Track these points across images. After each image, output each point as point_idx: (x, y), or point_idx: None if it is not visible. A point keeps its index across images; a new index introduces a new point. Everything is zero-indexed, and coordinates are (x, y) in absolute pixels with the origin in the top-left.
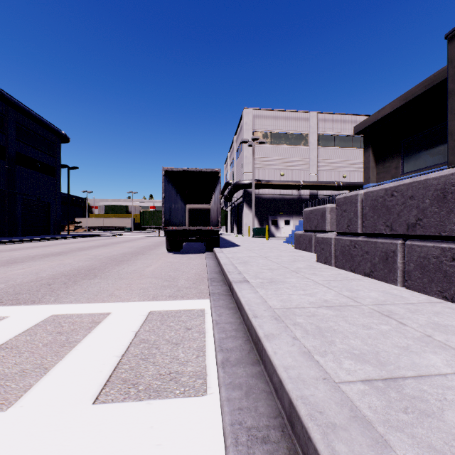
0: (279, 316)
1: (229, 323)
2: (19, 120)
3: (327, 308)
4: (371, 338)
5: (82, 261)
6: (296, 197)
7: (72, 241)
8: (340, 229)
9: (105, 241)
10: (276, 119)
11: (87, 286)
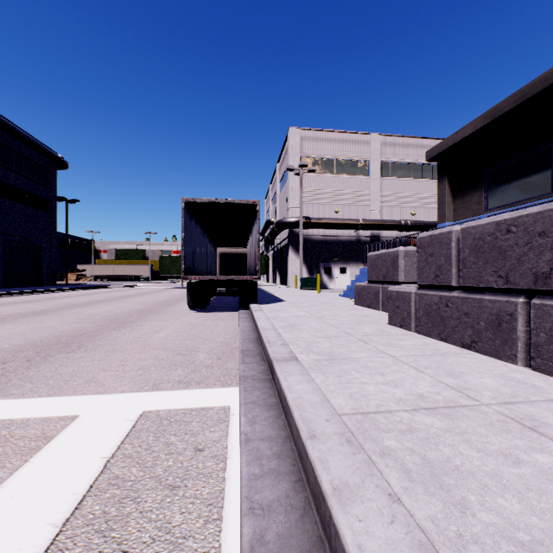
0: (353, 433)
1: (268, 438)
2: (0, 139)
3: (428, 413)
4: (533, 491)
5: (69, 323)
6: (354, 240)
7: (68, 294)
8: (423, 280)
9: (112, 294)
10: (330, 142)
11: (60, 365)
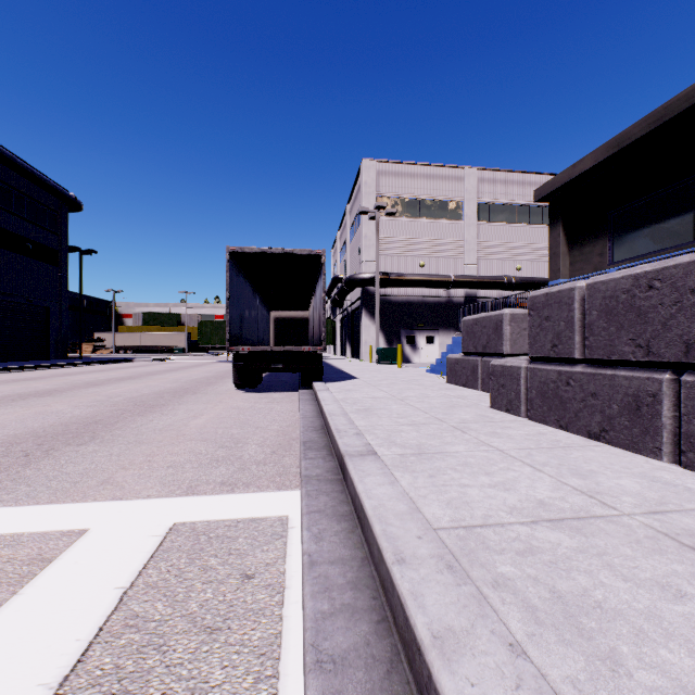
0: (455, 555)
1: (340, 561)
2: None
3: (553, 527)
4: None
5: (82, 406)
6: (444, 301)
7: (82, 370)
8: (537, 351)
9: (137, 370)
10: (413, 178)
11: (67, 462)
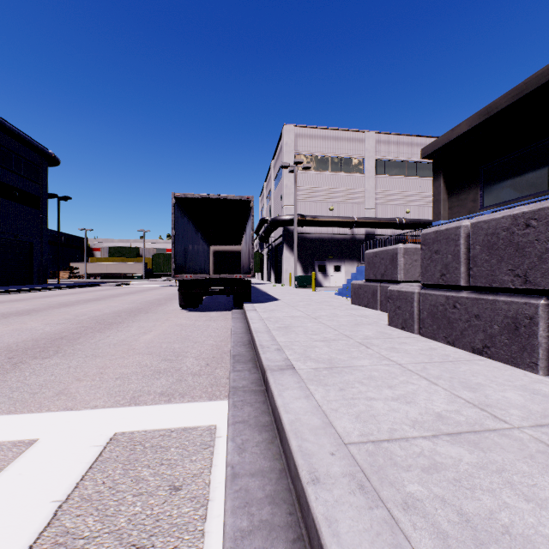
0: (365, 473)
1: (259, 473)
2: None
3: (453, 441)
4: None
5: (52, 324)
6: (349, 238)
7: (58, 293)
8: (428, 279)
9: (103, 293)
10: (324, 140)
11: (31, 374)
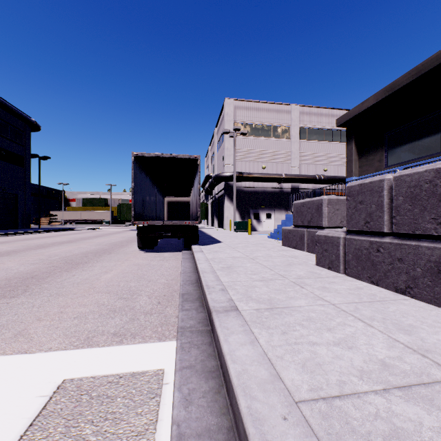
0: None
1: (206, 433)
2: None
3: (406, 397)
4: None
5: (26, 264)
6: (278, 191)
7: (38, 236)
8: (353, 226)
9: (75, 236)
10: (258, 111)
11: None
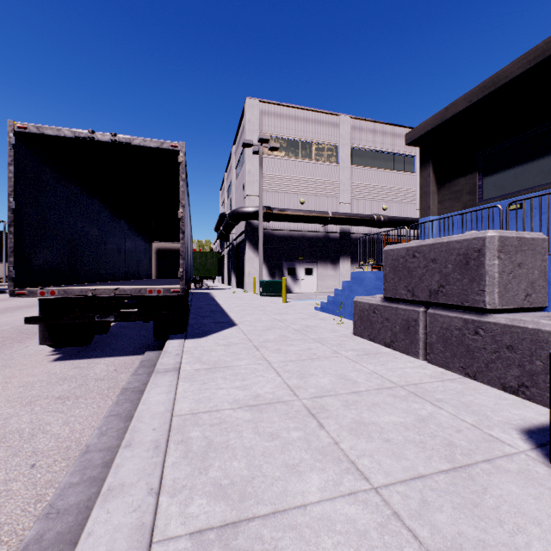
0: None
1: None
2: None
3: None
4: None
5: None
6: (322, 236)
7: None
8: None
9: None
10: (294, 120)
11: None
